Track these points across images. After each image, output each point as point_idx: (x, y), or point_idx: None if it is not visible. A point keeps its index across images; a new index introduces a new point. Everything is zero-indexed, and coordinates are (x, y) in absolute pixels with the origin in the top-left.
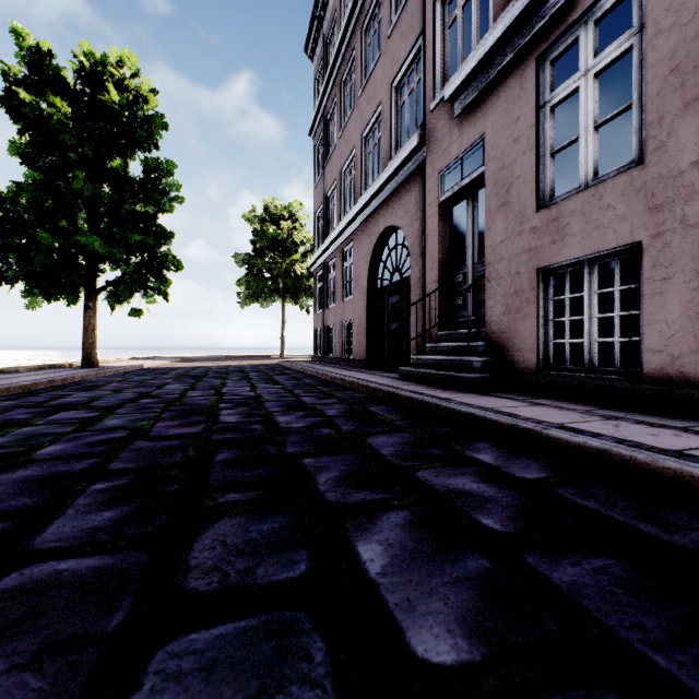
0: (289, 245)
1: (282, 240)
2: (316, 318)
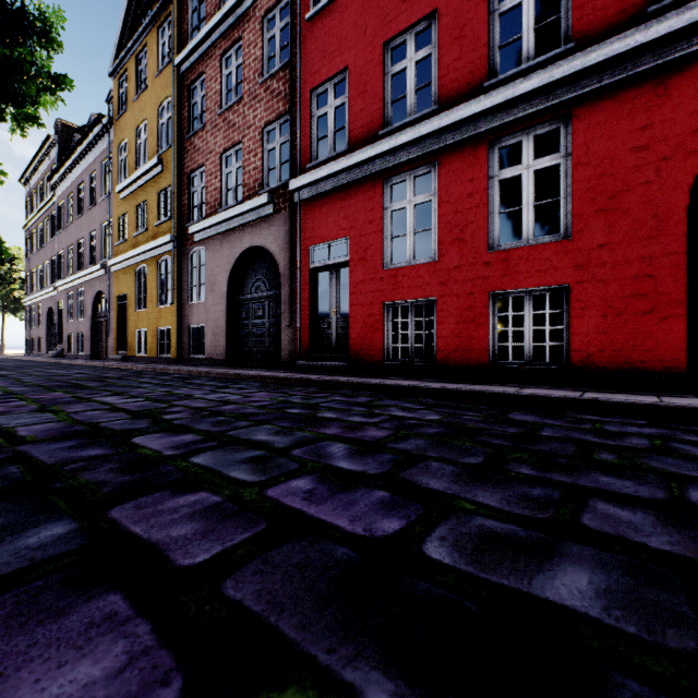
0: (9, 278)
1: (2, 274)
2: (27, 332)
